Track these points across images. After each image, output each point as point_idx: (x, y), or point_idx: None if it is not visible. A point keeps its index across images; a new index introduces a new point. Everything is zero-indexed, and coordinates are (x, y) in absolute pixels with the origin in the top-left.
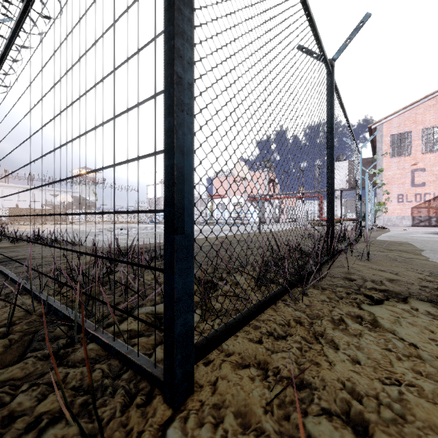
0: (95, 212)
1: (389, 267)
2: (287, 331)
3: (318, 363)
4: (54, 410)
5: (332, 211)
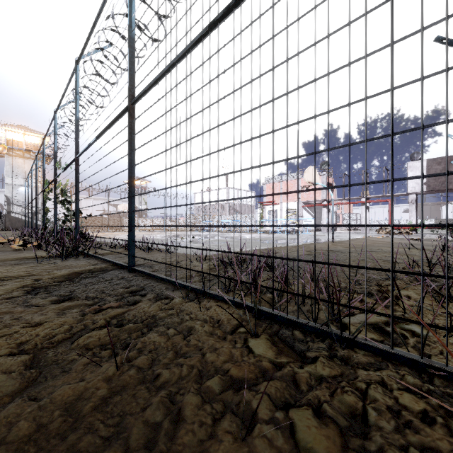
0: (349, 225)
1: None
2: None
3: None
4: (428, 408)
5: None
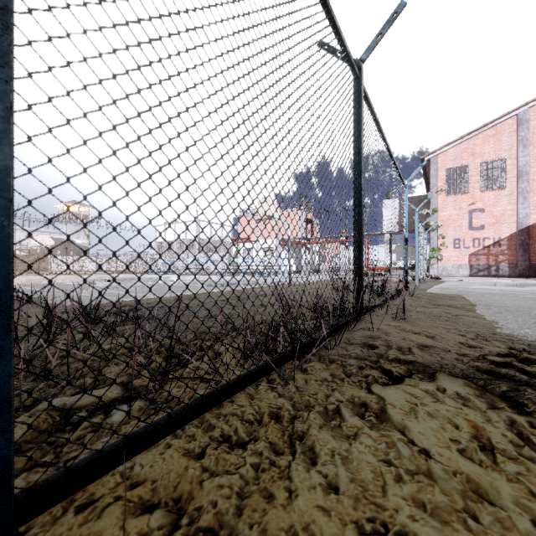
0: None
1: (427, 328)
2: (252, 433)
3: (272, 494)
4: None
5: (360, 256)
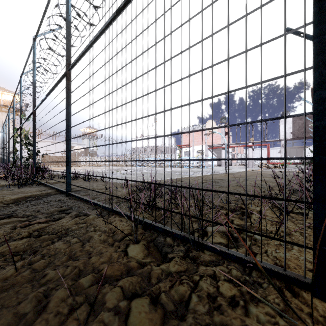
0: (202, 159)
1: None
2: None
3: None
4: (237, 294)
5: None
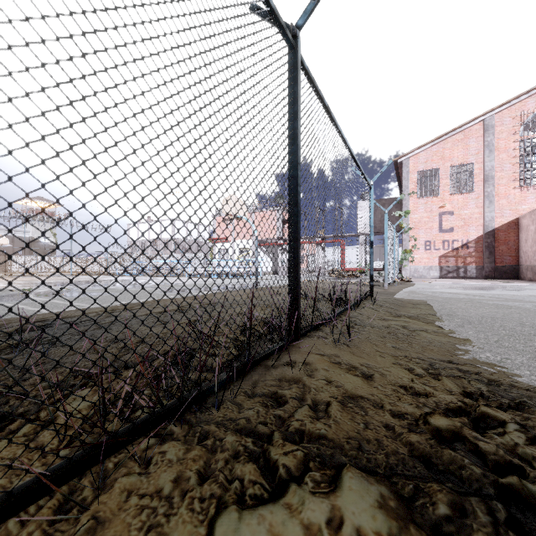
0: None
1: (370, 358)
2: None
3: None
4: None
5: (296, 266)
